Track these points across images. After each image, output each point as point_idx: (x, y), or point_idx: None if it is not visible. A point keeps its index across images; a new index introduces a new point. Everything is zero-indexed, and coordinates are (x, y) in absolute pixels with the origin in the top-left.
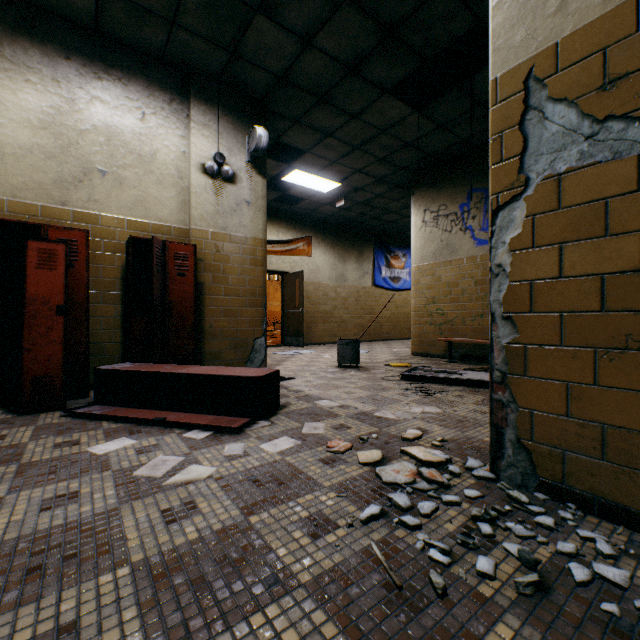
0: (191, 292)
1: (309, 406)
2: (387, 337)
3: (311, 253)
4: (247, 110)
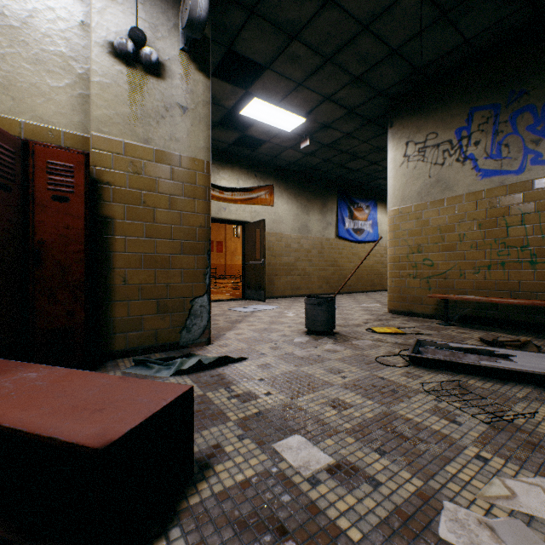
0: (79, 227)
1: (262, 467)
2: (350, 290)
3: (273, 202)
4: None
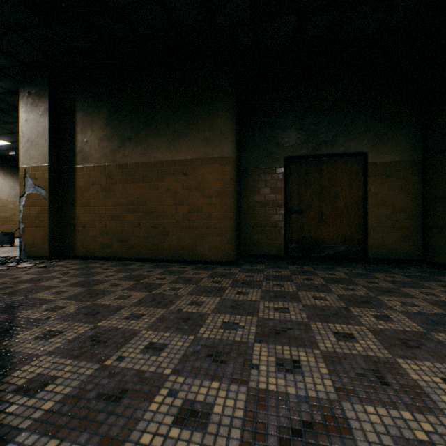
0: None
1: None
2: None
3: None
4: None
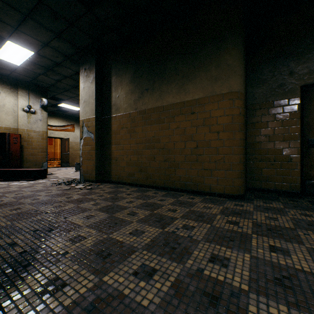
0: (19, 148)
1: (55, 177)
2: None
3: (74, 130)
4: (40, 91)
